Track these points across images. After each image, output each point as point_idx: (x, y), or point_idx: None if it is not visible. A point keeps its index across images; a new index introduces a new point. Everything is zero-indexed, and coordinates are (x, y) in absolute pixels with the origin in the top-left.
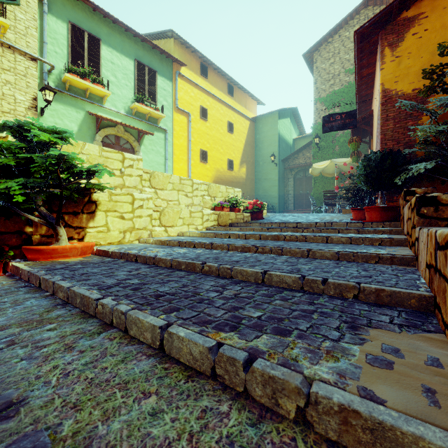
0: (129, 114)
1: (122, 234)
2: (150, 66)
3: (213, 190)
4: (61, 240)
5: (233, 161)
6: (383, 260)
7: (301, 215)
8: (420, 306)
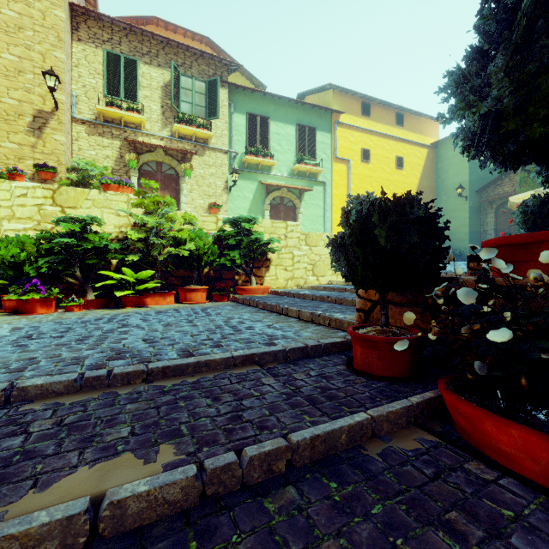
0: (292, 175)
1: (286, 282)
2: (310, 125)
3: None
4: (253, 284)
5: None
6: None
7: None
8: None
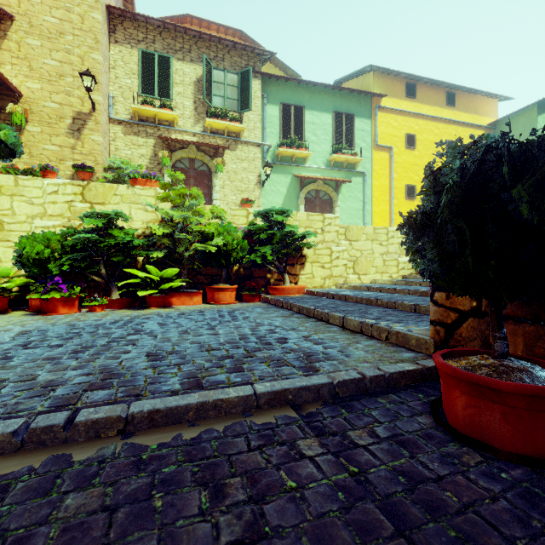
0: (328, 166)
1: (323, 280)
2: (348, 112)
3: None
4: (286, 283)
5: None
6: None
7: None
8: None
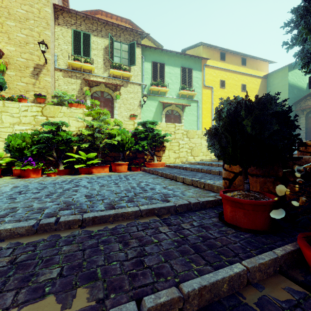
0: (178, 97)
1: (175, 159)
2: (189, 67)
3: None
4: (155, 161)
5: None
6: None
7: None
8: None
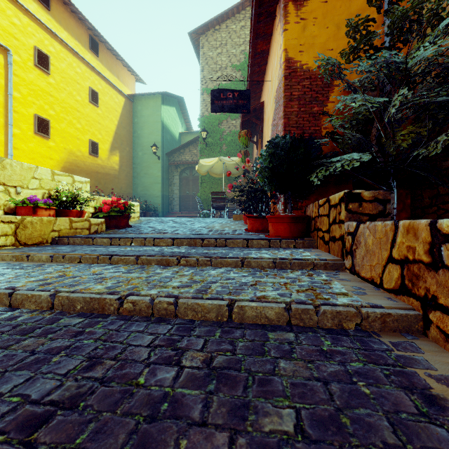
0: None
1: None
2: None
3: (12, 173)
4: None
5: (99, 144)
6: None
7: (185, 222)
8: None
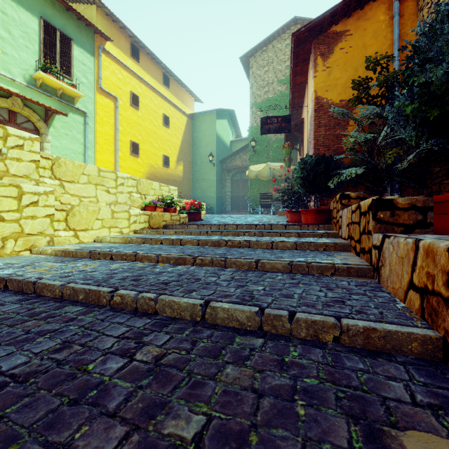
0: (32, 85)
1: (0, 243)
2: (64, 31)
3: (143, 187)
4: None
5: (169, 157)
6: (339, 272)
7: (239, 217)
8: (424, 351)
